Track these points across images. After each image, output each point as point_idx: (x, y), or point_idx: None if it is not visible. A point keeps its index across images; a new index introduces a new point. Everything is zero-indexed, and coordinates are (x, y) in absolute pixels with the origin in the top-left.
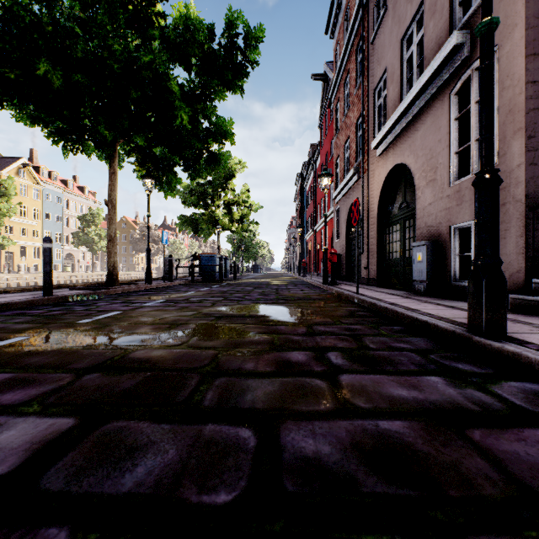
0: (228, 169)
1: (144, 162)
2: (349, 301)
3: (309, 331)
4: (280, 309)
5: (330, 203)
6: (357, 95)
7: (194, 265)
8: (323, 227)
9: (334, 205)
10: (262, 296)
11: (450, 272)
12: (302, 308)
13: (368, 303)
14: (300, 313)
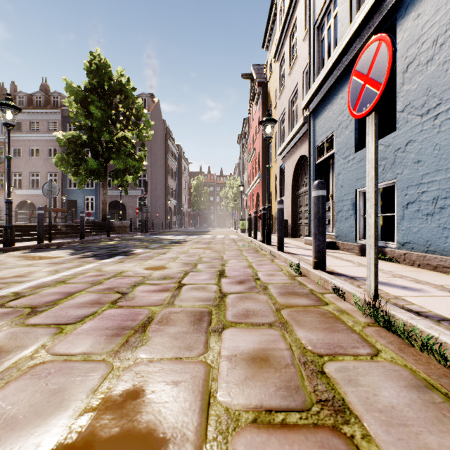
0: None
1: None
2: None
3: None
4: None
5: None
6: None
7: None
8: None
9: None
10: None
11: None
12: None
13: None
14: None
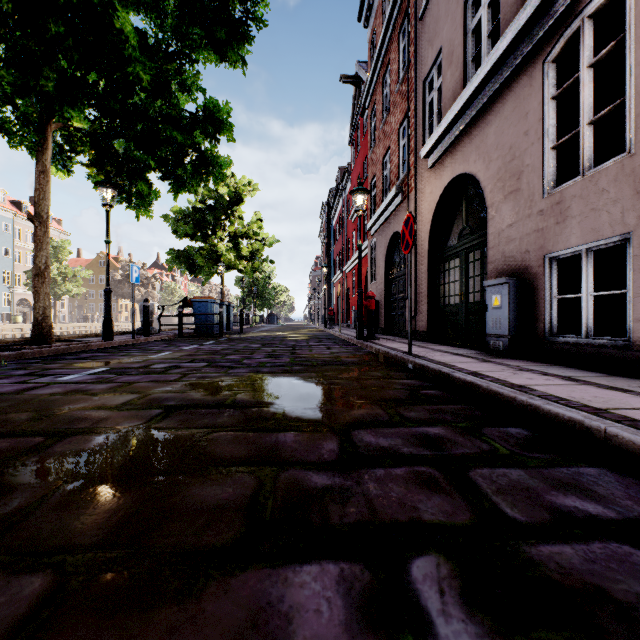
0: (235, 191)
1: (101, 163)
2: (401, 367)
3: (345, 449)
4: (293, 385)
5: (363, 237)
6: (400, 92)
7: (182, 314)
8: (355, 267)
9: (369, 238)
10: (269, 359)
11: (545, 322)
12: (330, 382)
13: (433, 372)
14: (326, 395)
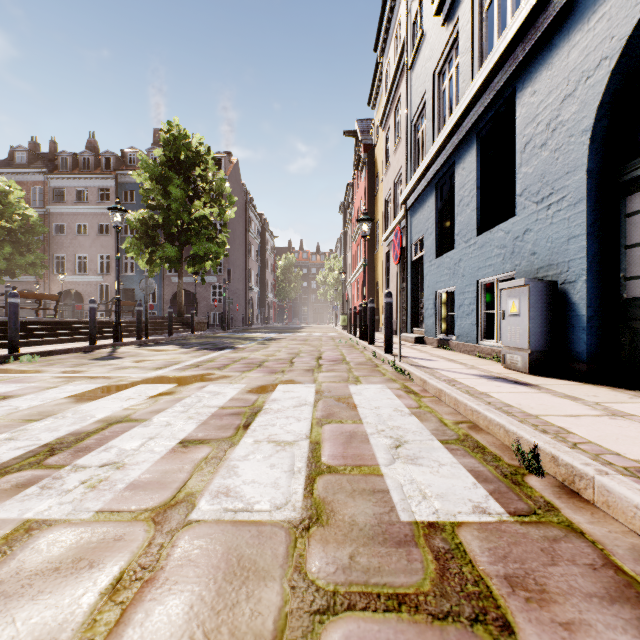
0: None
1: None
2: None
3: None
4: None
5: None
6: None
7: None
8: None
9: None
10: None
11: None
12: None
13: None
14: None
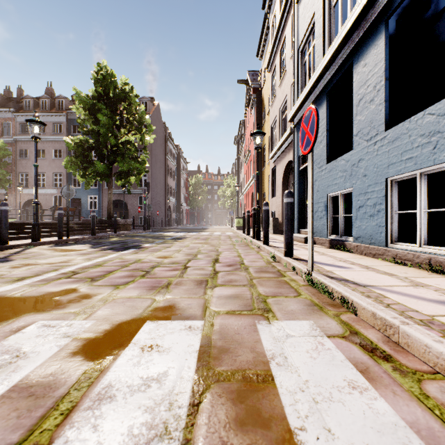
0: None
1: None
2: None
3: None
4: None
5: None
6: None
7: None
8: None
9: None
10: None
11: None
12: None
13: None
14: None
